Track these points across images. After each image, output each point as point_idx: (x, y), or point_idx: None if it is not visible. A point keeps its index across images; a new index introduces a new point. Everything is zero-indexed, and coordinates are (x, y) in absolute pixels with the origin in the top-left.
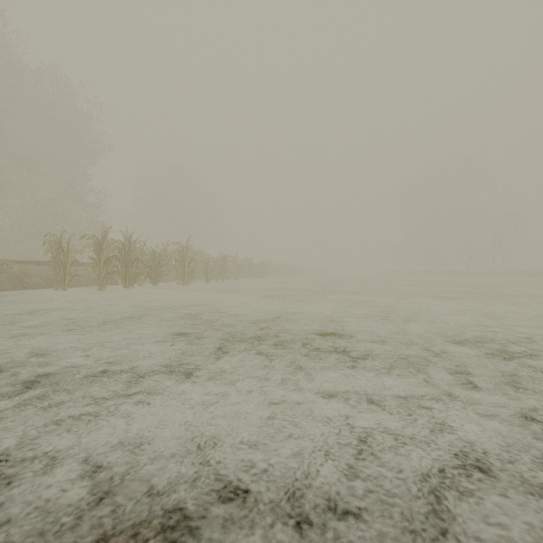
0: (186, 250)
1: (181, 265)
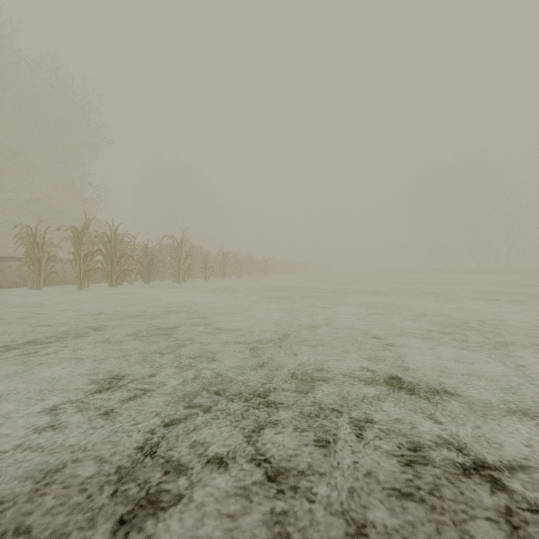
0: (181, 245)
1: (175, 261)
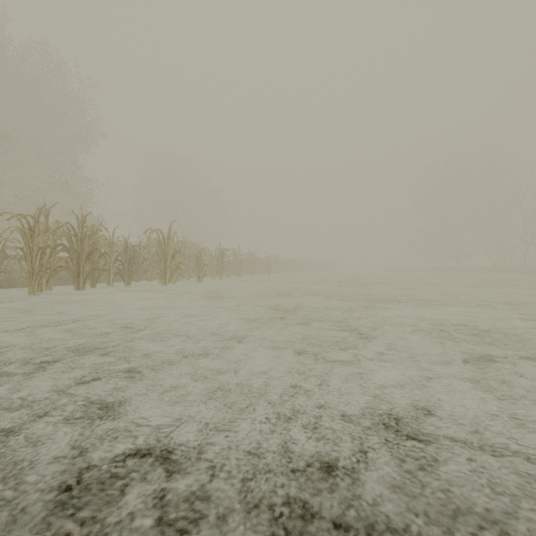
0: (168, 239)
1: (161, 258)
